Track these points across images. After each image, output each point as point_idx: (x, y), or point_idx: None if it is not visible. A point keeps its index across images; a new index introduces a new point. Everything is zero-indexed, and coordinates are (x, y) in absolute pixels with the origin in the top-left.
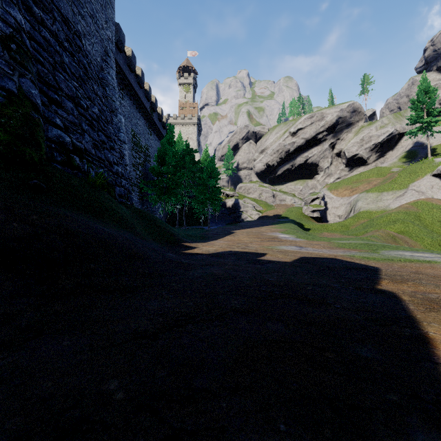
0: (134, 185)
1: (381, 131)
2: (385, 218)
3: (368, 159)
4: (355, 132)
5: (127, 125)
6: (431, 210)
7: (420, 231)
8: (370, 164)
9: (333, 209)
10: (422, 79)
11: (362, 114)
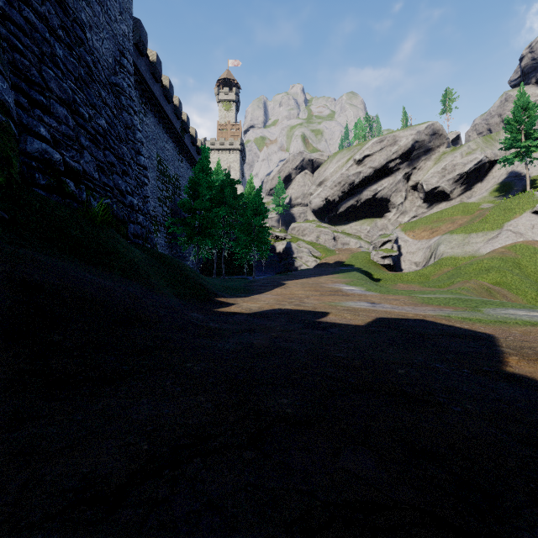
0: (160, 224)
1: (467, 158)
2: (475, 265)
3: (452, 193)
4: (436, 160)
5: (151, 149)
6: (533, 256)
7: (521, 282)
8: (454, 199)
9: (409, 254)
10: (519, 93)
11: (443, 138)
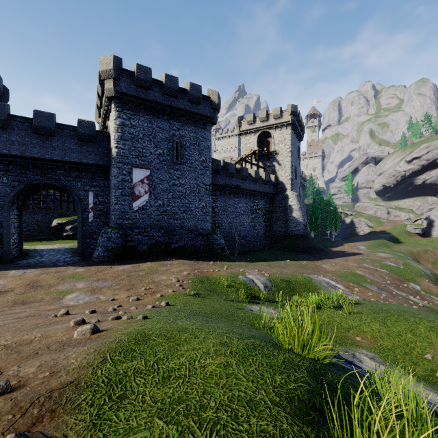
0: None
1: None
2: None
3: None
4: None
5: None
6: None
7: None
8: None
9: None
10: None
11: None
